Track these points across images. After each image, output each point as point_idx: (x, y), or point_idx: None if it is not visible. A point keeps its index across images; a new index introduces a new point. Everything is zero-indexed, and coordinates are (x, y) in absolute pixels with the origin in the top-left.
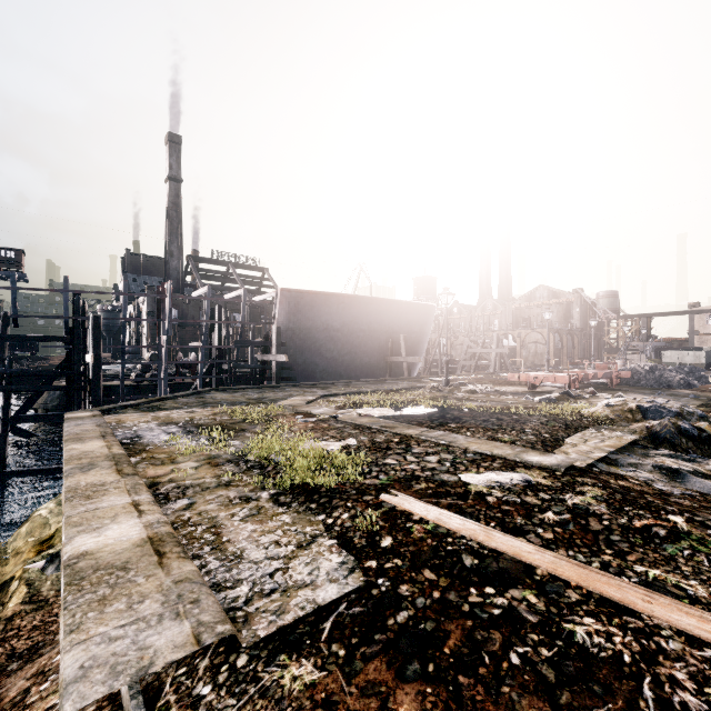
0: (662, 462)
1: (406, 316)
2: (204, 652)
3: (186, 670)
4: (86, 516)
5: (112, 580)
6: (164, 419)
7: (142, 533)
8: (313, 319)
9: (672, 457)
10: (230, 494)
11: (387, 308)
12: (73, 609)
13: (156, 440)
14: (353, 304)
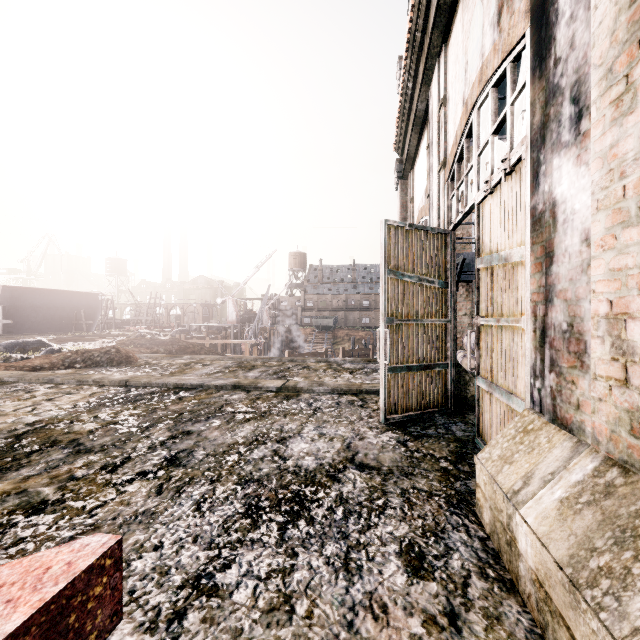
0: None
1: (86, 299)
2: None
3: None
4: None
5: None
6: None
7: None
8: (24, 301)
9: None
10: None
11: (73, 296)
12: None
13: None
14: (51, 294)
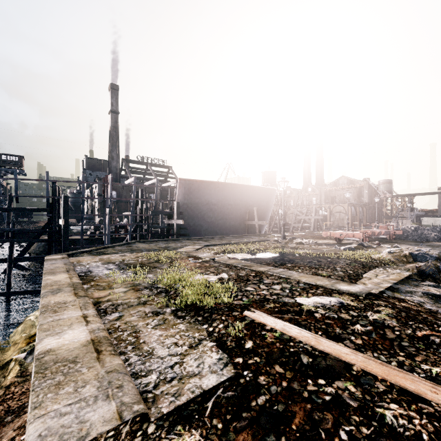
0: (428, 290)
1: (257, 195)
2: (126, 421)
3: (113, 433)
4: (52, 324)
5: (65, 370)
6: (106, 260)
7: (87, 337)
8: (200, 197)
9: (435, 286)
10: (146, 310)
11: (245, 190)
12: (38, 391)
13: (100, 273)
14: (224, 188)
